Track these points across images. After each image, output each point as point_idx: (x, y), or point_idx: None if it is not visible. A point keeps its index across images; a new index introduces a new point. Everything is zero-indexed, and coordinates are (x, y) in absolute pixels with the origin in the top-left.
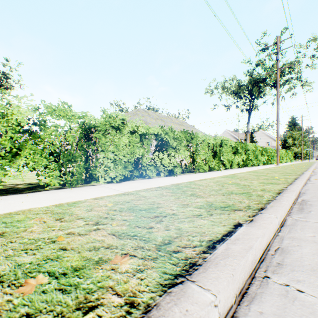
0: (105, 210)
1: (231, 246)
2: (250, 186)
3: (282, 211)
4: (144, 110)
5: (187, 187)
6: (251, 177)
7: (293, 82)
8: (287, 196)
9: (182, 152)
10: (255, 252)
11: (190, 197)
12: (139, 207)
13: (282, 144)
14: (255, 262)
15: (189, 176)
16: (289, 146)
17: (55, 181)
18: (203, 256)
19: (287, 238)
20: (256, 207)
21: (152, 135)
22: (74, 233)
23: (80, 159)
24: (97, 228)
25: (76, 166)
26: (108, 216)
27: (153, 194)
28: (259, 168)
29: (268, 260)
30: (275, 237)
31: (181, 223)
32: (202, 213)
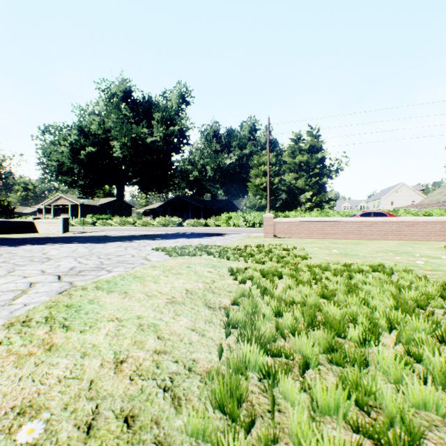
0: None
1: None
2: None
3: None
4: None
5: None
6: None
7: None
8: None
9: None
10: None
11: None
12: None
13: None
14: None
15: None
16: None
17: None
18: None
19: None
20: None
21: None
22: None
23: None
24: None
25: None
26: None
27: None
28: None
29: None
30: None
31: None
32: None
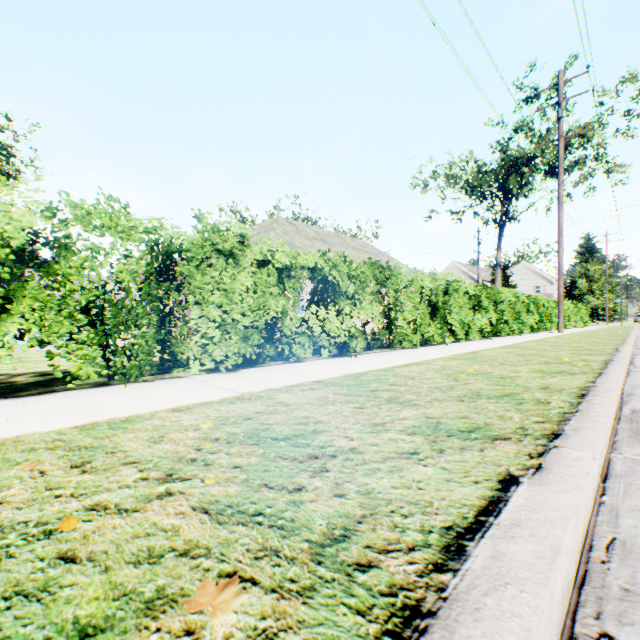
0: (193, 441)
1: (504, 546)
2: (515, 378)
3: (601, 442)
4: (288, 220)
5: (378, 382)
6: (511, 358)
7: (589, 166)
8: (603, 403)
9: (367, 306)
10: (567, 560)
11: (388, 406)
12: (273, 431)
13: (568, 291)
14: (568, 588)
15: (382, 356)
16: (582, 294)
17: (90, 368)
18: (438, 580)
19: (627, 511)
20: (541, 431)
21: (305, 270)
22: (107, 507)
23: (148, 321)
24: (167, 492)
25: (138, 337)
26: (197, 456)
27: (305, 397)
28: (523, 340)
29: (596, 578)
30: (597, 508)
31: (372, 477)
32: (420, 447)
